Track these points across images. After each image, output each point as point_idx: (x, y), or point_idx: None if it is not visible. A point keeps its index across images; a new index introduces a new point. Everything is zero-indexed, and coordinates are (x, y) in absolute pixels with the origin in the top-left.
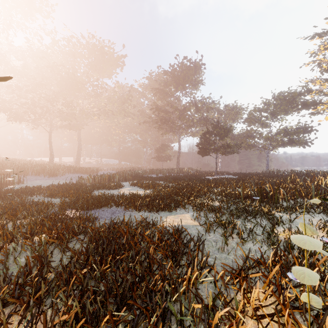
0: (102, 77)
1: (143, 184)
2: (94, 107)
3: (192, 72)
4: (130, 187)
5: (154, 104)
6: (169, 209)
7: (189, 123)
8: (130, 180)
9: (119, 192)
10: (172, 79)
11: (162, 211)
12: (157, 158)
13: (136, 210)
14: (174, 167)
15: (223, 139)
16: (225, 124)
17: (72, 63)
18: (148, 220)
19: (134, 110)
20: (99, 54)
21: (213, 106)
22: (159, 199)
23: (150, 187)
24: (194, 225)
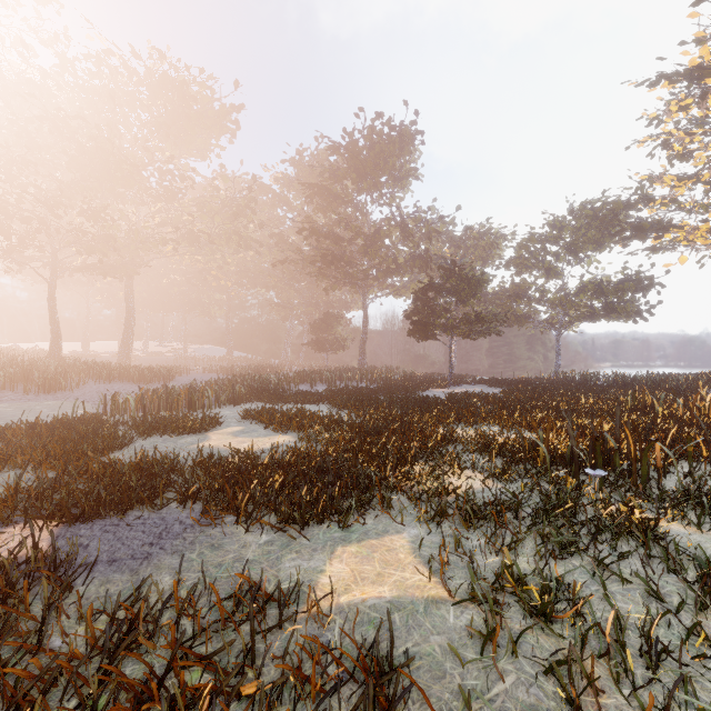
0: (185, 154)
1: (274, 417)
2: (165, 225)
3: (394, 148)
4: (241, 426)
5: (306, 221)
6: (343, 515)
7: (387, 266)
8: (245, 401)
9: (199, 450)
10: (349, 164)
11: (321, 523)
12: (315, 344)
13: (236, 520)
14: (354, 366)
15: (466, 303)
16: (472, 267)
17: (110, 117)
18: (270, 573)
19: (261, 235)
20: (178, 98)
21: (441, 228)
22: (311, 474)
23: (291, 426)
24: (430, 598)
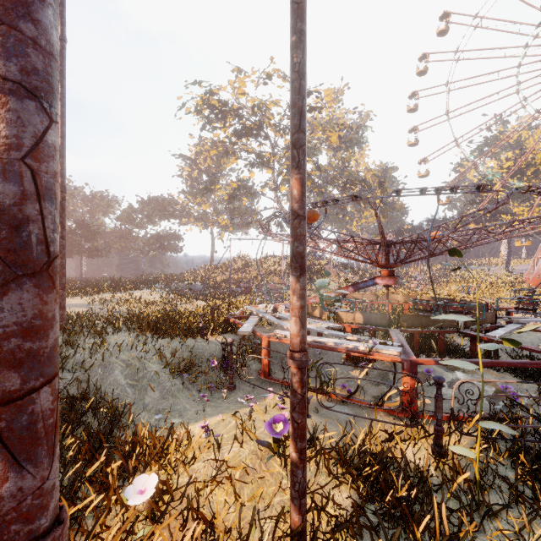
0: None
1: None
2: None
3: None
4: None
5: None
6: None
7: None
8: None
9: None
10: None
11: None
12: None
13: None
14: None
15: (90, 241)
16: (93, 225)
17: None
18: None
19: None
20: None
21: (75, 192)
22: None
23: None
24: None
